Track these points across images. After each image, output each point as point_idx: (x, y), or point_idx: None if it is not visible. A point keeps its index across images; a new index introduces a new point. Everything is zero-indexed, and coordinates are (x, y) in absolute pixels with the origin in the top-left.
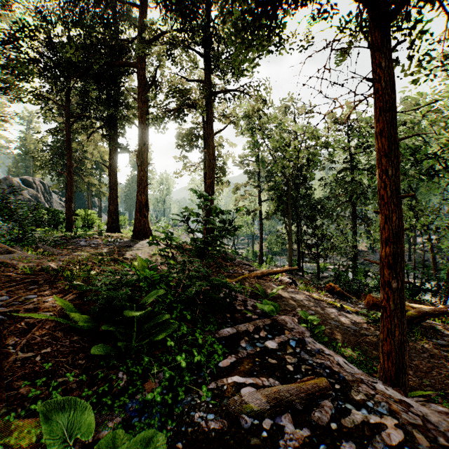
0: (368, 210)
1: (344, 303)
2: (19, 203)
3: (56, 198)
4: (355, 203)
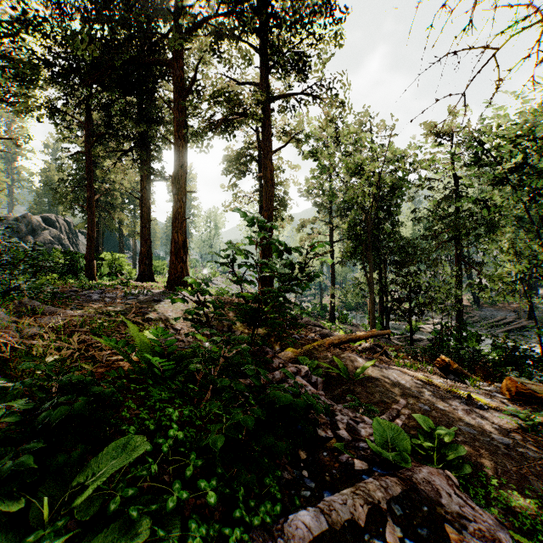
0: (477, 252)
1: (468, 389)
2: (9, 241)
3: (83, 240)
4: (460, 243)
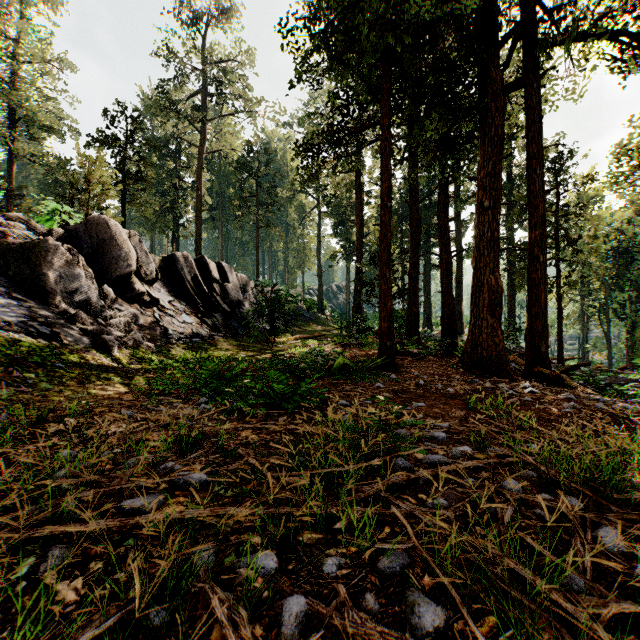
0: None
1: None
2: None
3: None
4: None
